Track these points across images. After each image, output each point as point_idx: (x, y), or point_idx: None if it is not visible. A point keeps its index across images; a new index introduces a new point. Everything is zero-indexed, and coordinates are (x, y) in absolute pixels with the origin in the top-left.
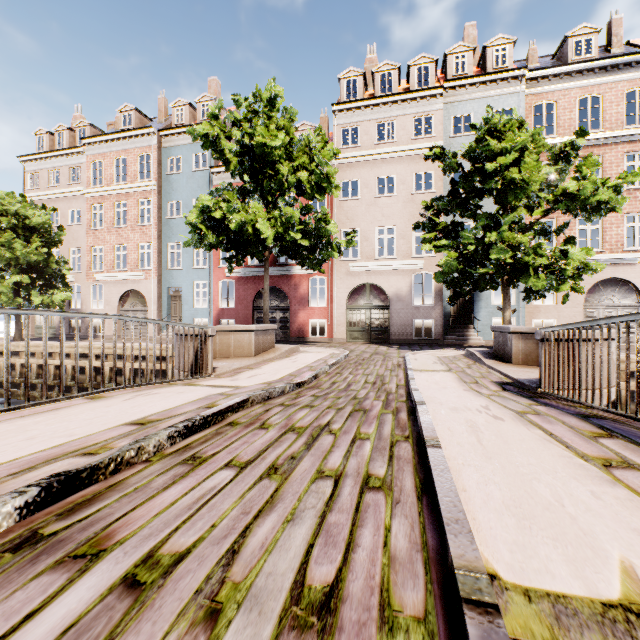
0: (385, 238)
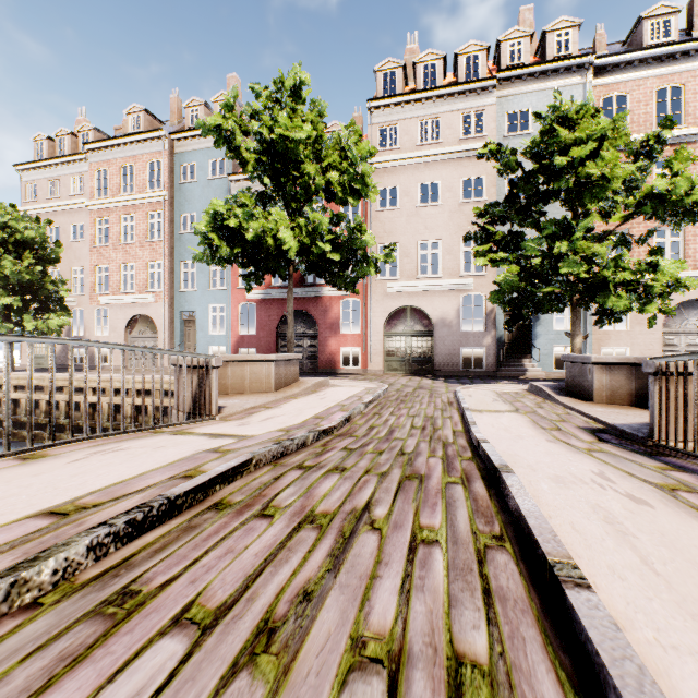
0: (428, 254)
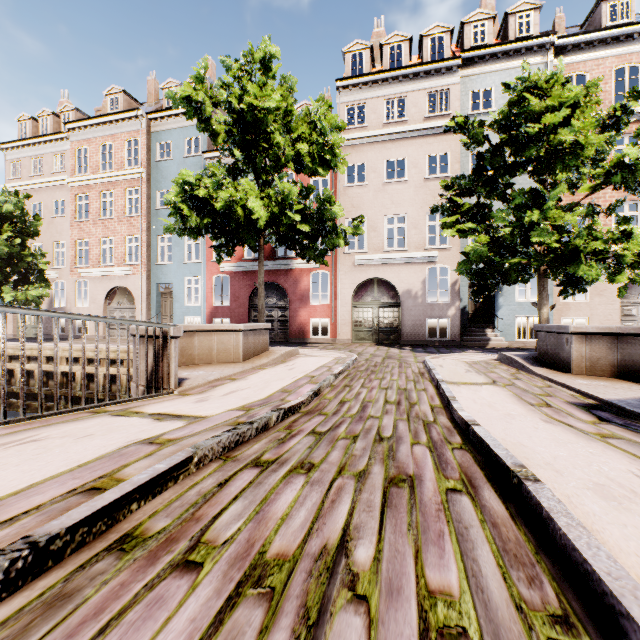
0: (395, 228)
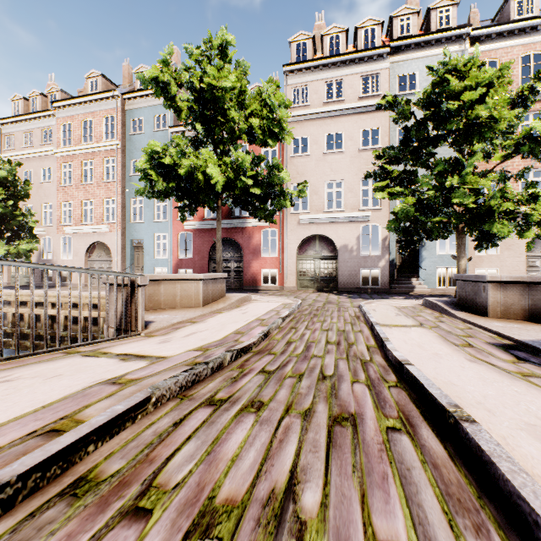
0: (333, 192)
